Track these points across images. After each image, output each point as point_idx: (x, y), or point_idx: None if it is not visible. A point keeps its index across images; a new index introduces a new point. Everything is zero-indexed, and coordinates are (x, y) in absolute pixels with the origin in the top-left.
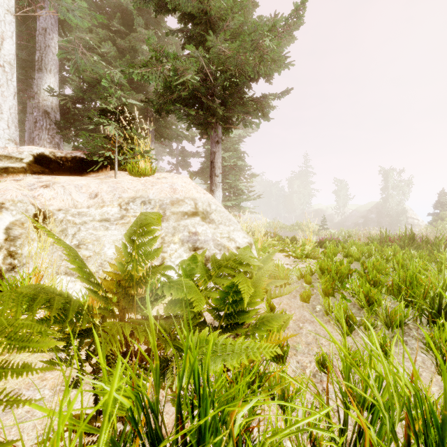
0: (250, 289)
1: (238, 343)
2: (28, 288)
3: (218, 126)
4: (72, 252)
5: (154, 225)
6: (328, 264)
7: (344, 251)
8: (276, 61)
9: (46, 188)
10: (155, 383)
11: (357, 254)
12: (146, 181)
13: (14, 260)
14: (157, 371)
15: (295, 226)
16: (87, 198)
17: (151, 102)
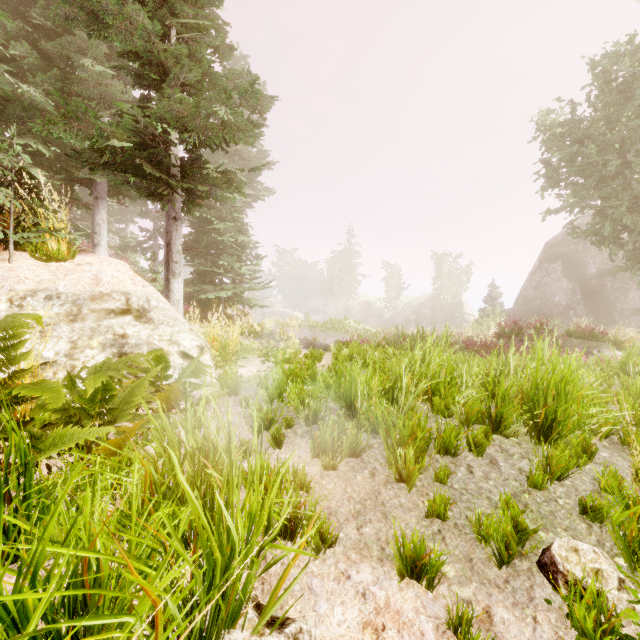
0: (97, 384)
1: (84, 430)
2: None
3: (178, 197)
4: None
5: (25, 328)
6: (297, 368)
7: (335, 353)
8: (244, 130)
9: None
10: None
11: (342, 357)
12: (58, 269)
13: None
14: None
15: (329, 324)
16: None
17: (80, 156)
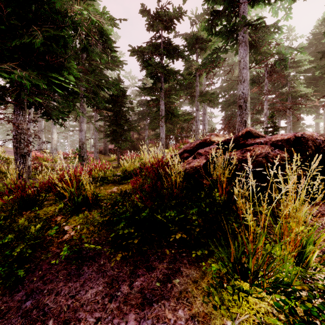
0: None
1: None
2: None
3: None
4: None
5: None
6: None
7: None
8: None
9: None
10: None
11: None
12: None
13: None
14: None
15: None
16: None
17: None
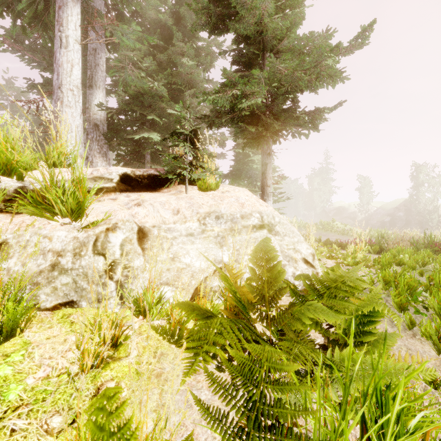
0: (400, 318)
1: (390, 364)
2: (183, 305)
3: (270, 138)
4: (228, 279)
5: (275, 251)
6: (389, 274)
7: (396, 258)
8: (332, 77)
9: (139, 207)
10: (343, 396)
11: (412, 263)
12: (214, 196)
13: (128, 272)
14: (345, 388)
15: (319, 225)
16: (172, 214)
17: (205, 118)
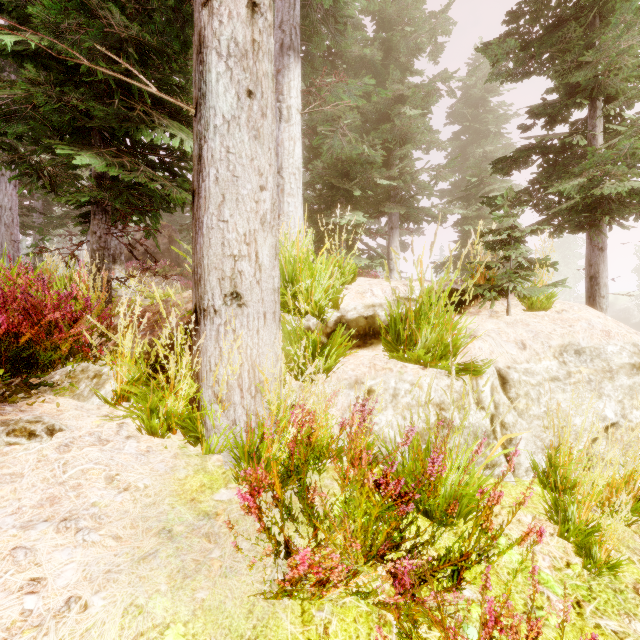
0: None
1: None
2: None
3: (604, 226)
4: None
5: None
6: None
7: None
8: None
9: (477, 340)
10: None
11: None
12: (552, 319)
13: (506, 430)
14: None
15: None
16: (518, 349)
17: (493, 200)
